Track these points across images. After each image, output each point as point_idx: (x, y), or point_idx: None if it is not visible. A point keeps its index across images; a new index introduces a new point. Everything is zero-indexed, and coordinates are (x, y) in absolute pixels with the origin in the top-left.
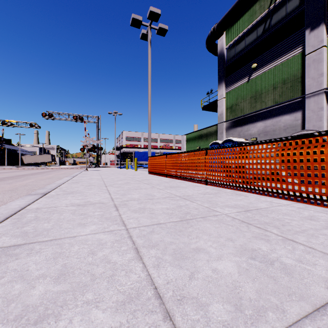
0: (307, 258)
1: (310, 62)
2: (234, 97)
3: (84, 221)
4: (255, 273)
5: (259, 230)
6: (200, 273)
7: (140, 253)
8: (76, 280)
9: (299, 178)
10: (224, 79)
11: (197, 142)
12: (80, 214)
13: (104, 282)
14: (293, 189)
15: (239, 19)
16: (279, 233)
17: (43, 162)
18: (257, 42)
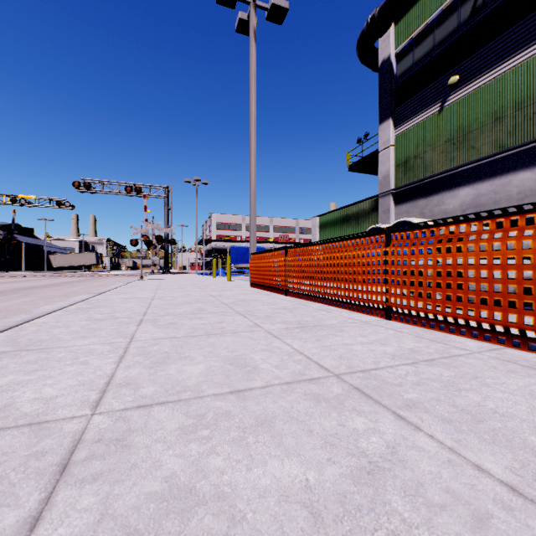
0: None
1: None
2: (413, 142)
3: None
4: None
5: None
6: None
7: None
8: None
9: None
10: (391, 111)
11: (339, 228)
12: None
13: None
14: None
15: None
16: None
17: (83, 265)
18: (460, 35)
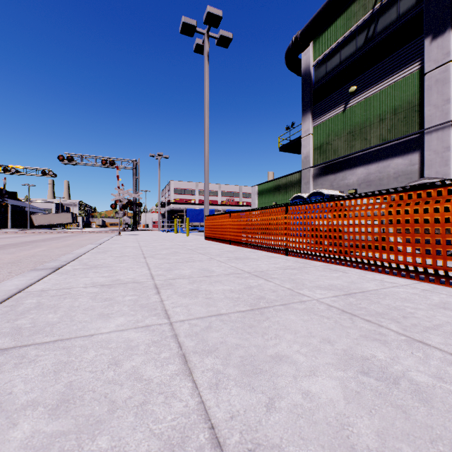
0: (450, 372)
1: (432, 83)
2: (325, 132)
3: (109, 311)
4: (371, 399)
5: (369, 325)
6: (284, 400)
7: (189, 364)
8: (85, 412)
9: (423, 246)
10: (310, 107)
11: (272, 195)
12: (103, 299)
13: (129, 416)
14: (414, 263)
15: (332, 25)
16: (400, 331)
17: (61, 223)
18: (357, 56)
